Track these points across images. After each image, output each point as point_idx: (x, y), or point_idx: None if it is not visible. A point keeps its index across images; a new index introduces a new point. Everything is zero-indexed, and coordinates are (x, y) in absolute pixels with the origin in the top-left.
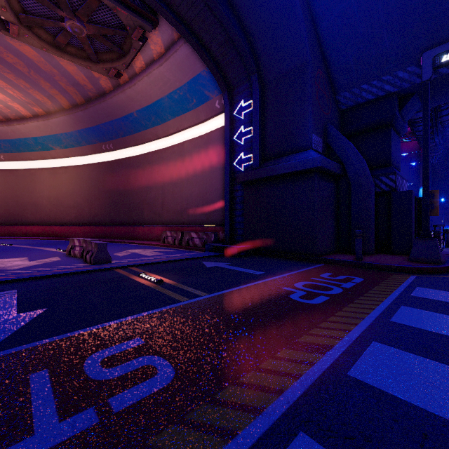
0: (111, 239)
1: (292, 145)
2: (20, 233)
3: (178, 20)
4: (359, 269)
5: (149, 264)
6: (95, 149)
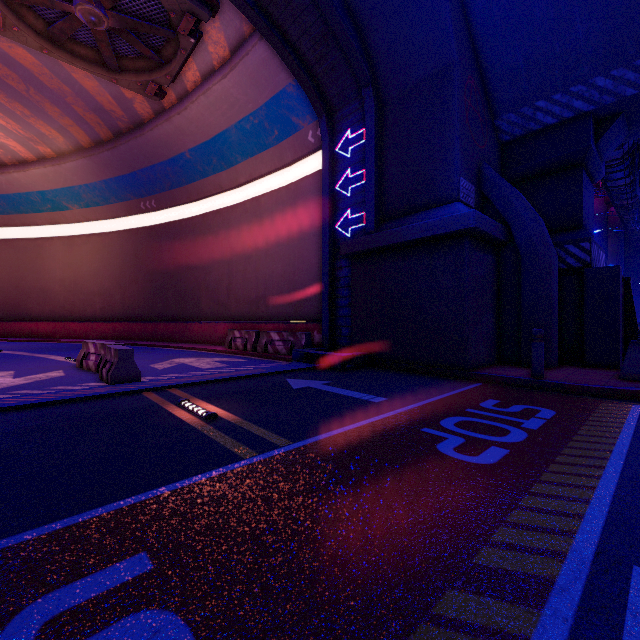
0: (153, 342)
1: (428, 196)
2: (21, 332)
3: (249, 2)
4: (541, 393)
5: (200, 384)
6: (129, 209)
